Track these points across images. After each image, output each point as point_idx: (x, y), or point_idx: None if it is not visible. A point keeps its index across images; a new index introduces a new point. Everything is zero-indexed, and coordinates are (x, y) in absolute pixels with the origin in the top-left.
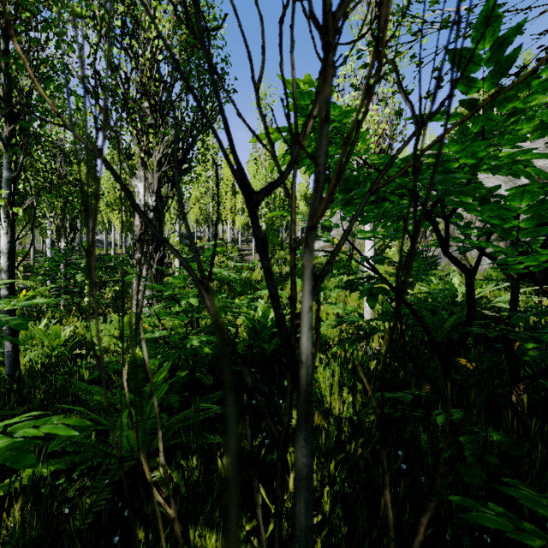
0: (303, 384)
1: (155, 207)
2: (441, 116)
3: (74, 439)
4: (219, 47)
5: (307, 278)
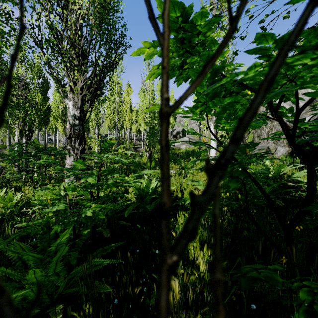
0: None
1: (79, 117)
2: None
3: None
4: (120, 17)
5: None
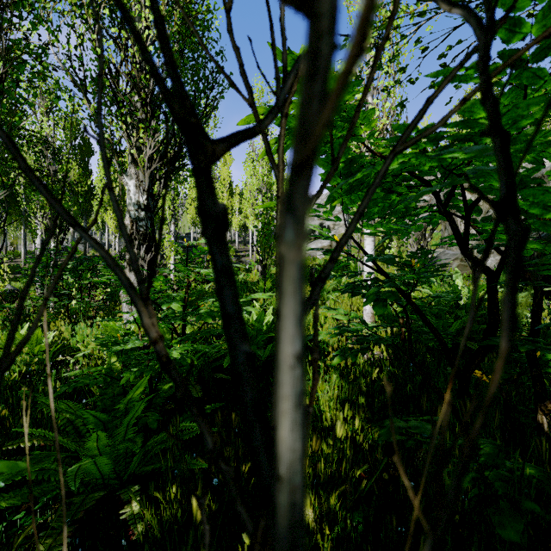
0: (282, 527)
1: (146, 206)
2: (474, 72)
3: (26, 472)
4: (213, 39)
5: (291, 288)
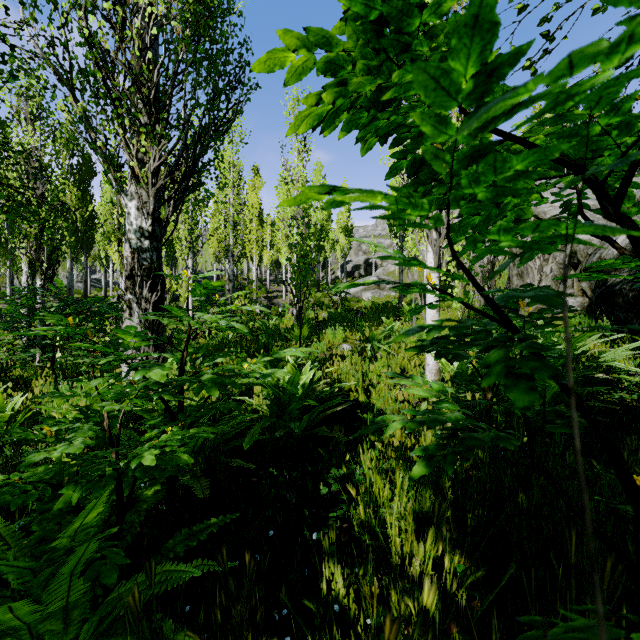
0: None
1: (151, 233)
2: None
3: None
4: (236, 24)
5: None
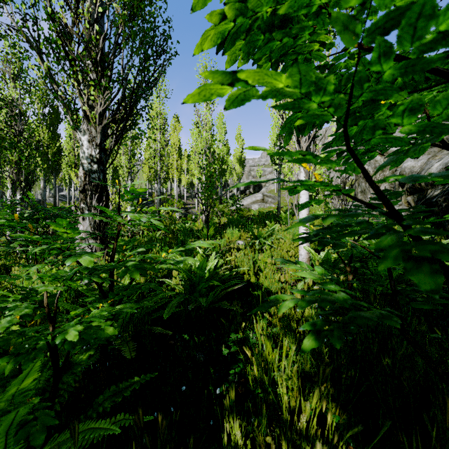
0: None
1: (99, 159)
2: None
3: None
4: (160, 7)
5: None
